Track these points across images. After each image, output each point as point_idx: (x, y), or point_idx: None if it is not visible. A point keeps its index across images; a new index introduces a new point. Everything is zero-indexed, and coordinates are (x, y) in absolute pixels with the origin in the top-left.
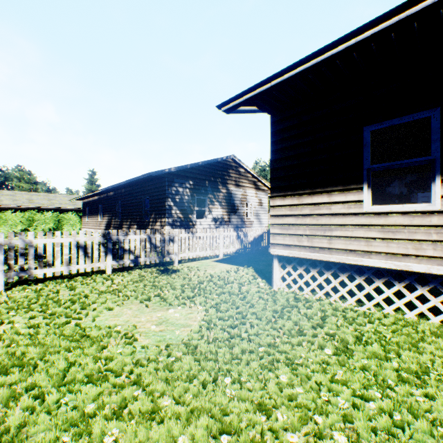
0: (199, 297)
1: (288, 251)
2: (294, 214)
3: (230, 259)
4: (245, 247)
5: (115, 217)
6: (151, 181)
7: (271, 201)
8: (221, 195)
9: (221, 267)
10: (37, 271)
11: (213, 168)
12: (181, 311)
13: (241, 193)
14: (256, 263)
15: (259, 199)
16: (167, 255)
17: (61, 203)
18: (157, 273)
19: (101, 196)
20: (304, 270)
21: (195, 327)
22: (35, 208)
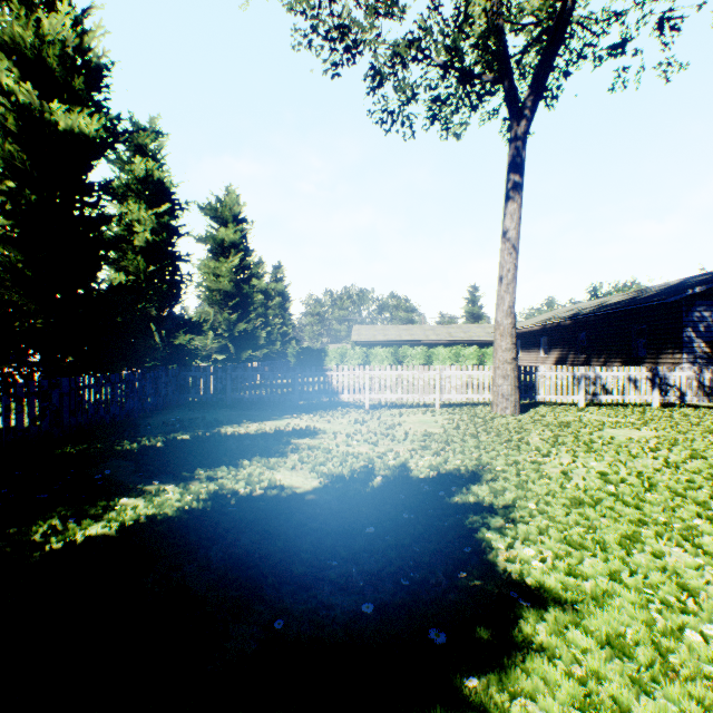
0: None
1: None
2: None
3: None
4: None
5: (573, 351)
6: (650, 306)
7: None
8: None
9: None
10: (601, 397)
11: None
12: None
13: None
14: None
15: None
16: None
17: (477, 335)
18: None
19: (545, 326)
20: None
21: None
22: (454, 343)
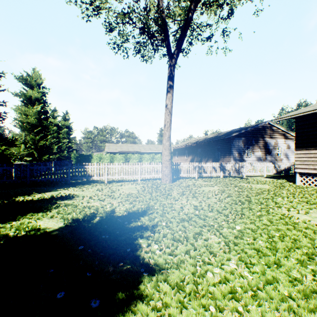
0: (264, 184)
1: (303, 170)
2: (306, 156)
3: (270, 177)
4: (278, 172)
5: (196, 156)
6: (221, 139)
7: (295, 152)
8: (260, 144)
9: (267, 179)
10: (203, 174)
11: (255, 129)
12: (260, 186)
13: (273, 142)
14: (286, 179)
15: (287, 145)
16: (240, 173)
17: (161, 149)
18: (240, 178)
19: (186, 146)
20: (314, 181)
21: (269, 186)
22: (152, 152)
